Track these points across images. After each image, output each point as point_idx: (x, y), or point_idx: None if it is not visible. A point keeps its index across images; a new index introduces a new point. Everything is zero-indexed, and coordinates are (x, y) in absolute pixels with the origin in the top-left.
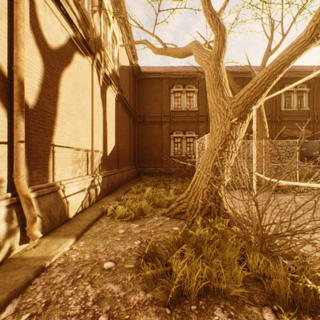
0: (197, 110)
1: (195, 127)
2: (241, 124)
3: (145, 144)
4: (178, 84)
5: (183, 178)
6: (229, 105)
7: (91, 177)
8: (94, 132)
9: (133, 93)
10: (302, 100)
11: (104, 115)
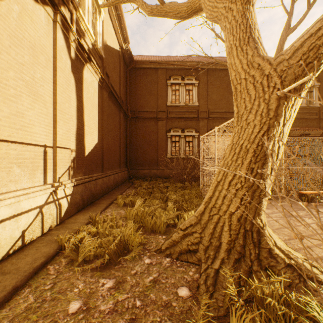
0: (198, 105)
1: (195, 125)
2: (294, 99)
3: (139, 143)
4: (176, 76)
5: (183, 183)
6: (273, 66)
7: (50, 188)
8: (58, 120)
9: (125, 85)
10: (312, 95)
11: (78, 101)
